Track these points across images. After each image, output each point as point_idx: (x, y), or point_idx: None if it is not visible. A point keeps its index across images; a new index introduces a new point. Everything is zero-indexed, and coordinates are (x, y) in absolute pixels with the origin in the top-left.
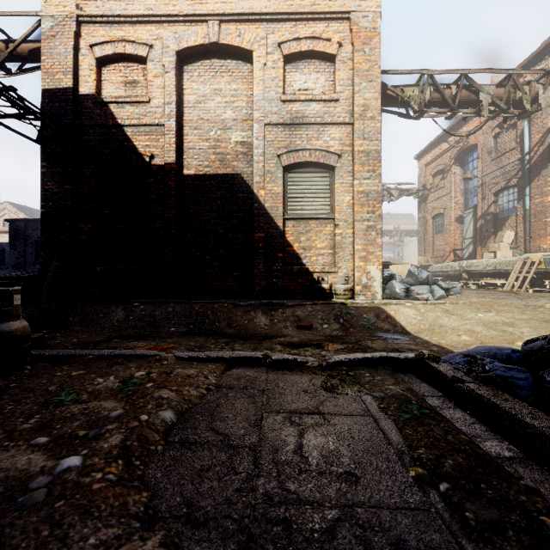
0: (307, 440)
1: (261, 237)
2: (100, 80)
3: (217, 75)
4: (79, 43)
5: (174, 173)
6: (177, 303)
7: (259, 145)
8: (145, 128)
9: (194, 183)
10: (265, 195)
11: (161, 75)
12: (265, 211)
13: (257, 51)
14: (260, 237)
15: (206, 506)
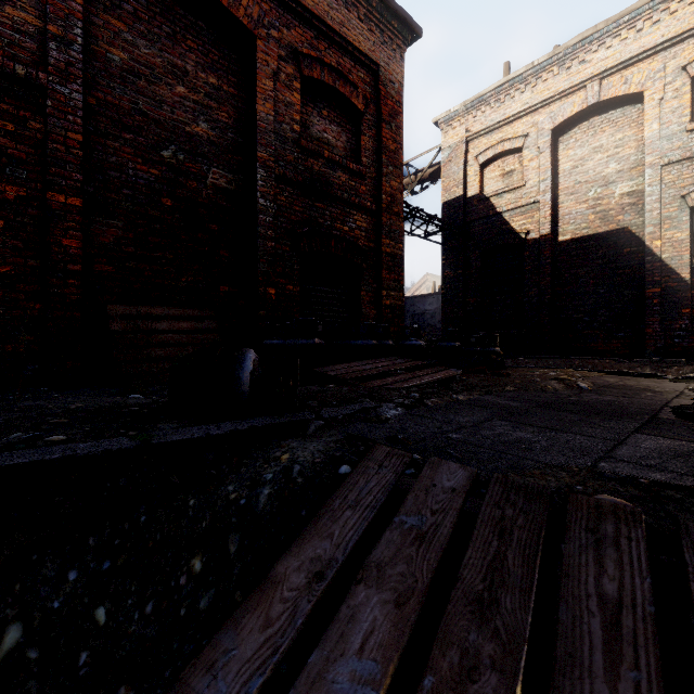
0: (642, 383)
1: (656, 293)
2: (482, 180)
3: (597, 132)
4: (467, 158)
5: (548, 243)
6: (557, 359)
7: (652, 192)
8: (521, 209)
9: (570, 247)
10: (661, 245)
11: (535, 157)
12: (661, 263)
13: (649, 89)
14: (654, 293)
15: (597, 382)
